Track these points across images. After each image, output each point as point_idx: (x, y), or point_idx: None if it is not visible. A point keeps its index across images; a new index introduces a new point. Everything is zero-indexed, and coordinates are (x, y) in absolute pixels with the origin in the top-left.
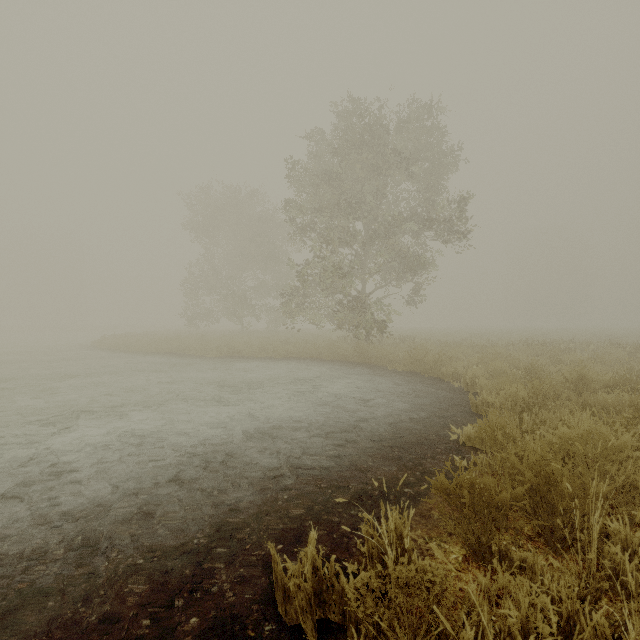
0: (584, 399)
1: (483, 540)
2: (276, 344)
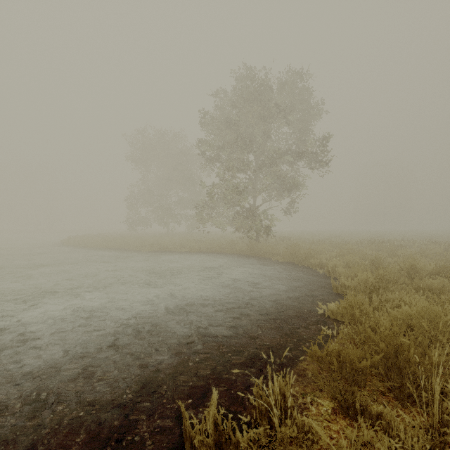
0: (416, 283)
1: (348, 397)
2: (192, 242)
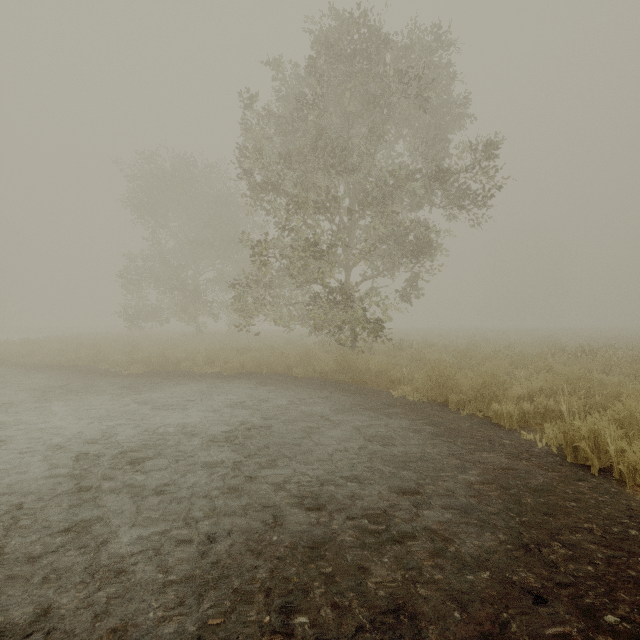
0: None
1: None
2: (228, 353)
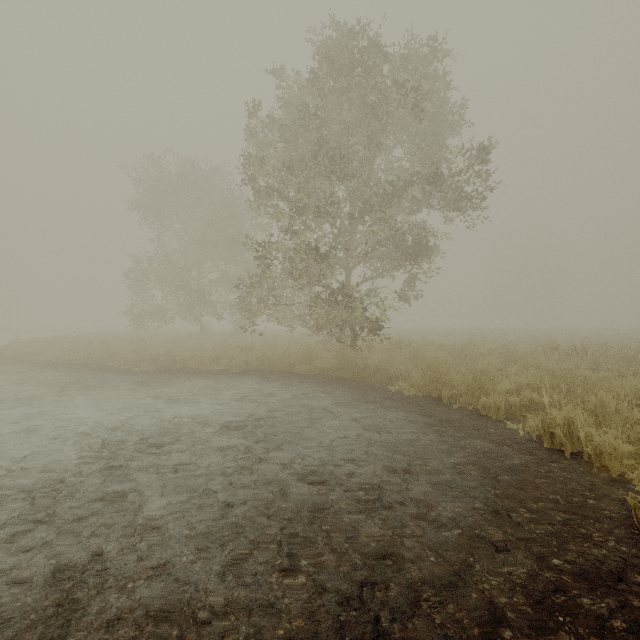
0: None
1: None
2: (233, 352)
